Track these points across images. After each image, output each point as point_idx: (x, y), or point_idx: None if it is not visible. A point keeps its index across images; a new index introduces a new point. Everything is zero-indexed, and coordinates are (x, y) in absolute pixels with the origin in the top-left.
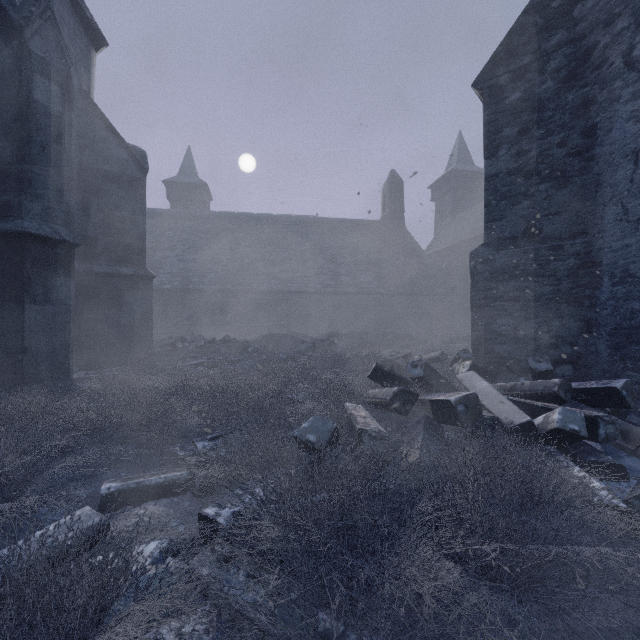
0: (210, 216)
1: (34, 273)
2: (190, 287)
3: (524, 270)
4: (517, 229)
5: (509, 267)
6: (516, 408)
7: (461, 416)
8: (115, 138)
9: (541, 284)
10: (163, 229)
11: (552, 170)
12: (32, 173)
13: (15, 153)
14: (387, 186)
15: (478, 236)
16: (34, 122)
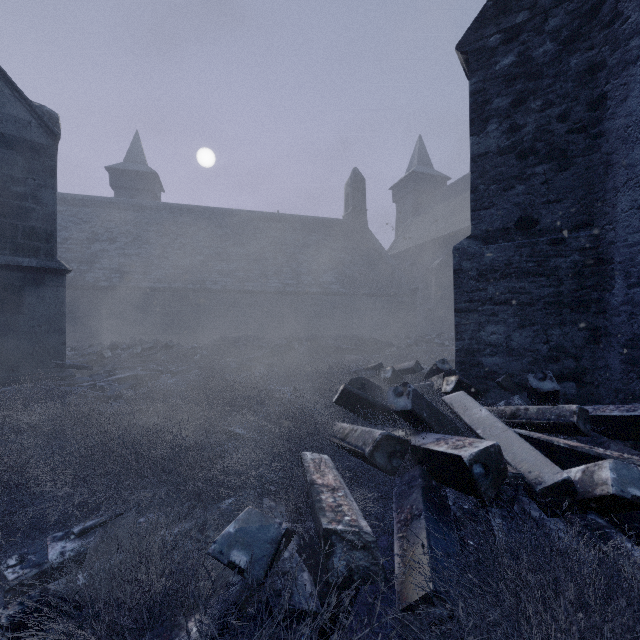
0: (158, 207)
1: None
2: (132, 285)
3: (518, 268)
4: (510, 219)
5: (500, 264)
6: (540, 455)
7: (479, 483)
8: (11, 91)
9: (539, 285)
10: (102, 219)
11: (551, 149)
12: None
13: None
14: (350, 184)
15: (439, 238)
16: None
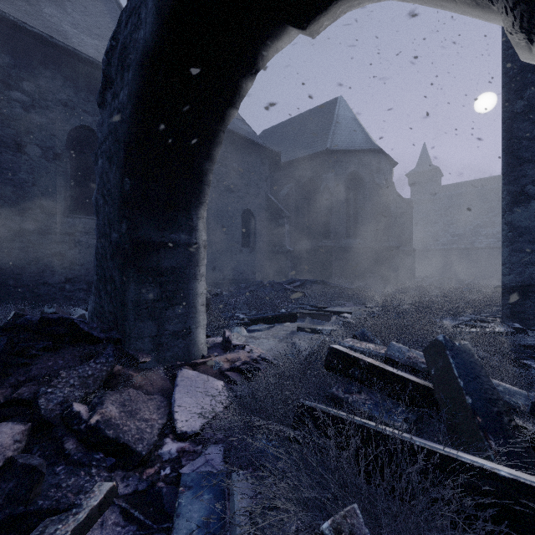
0: (441, 197)
1: (391, 255)
2: (428, 248)
3: None
4: None
5: None
6: None
7: None
8: (401, 199)
9: None
10: None
11: None
12: (390, 230)
13: (387, 226)
14: None
15: None
16: (390, 217)
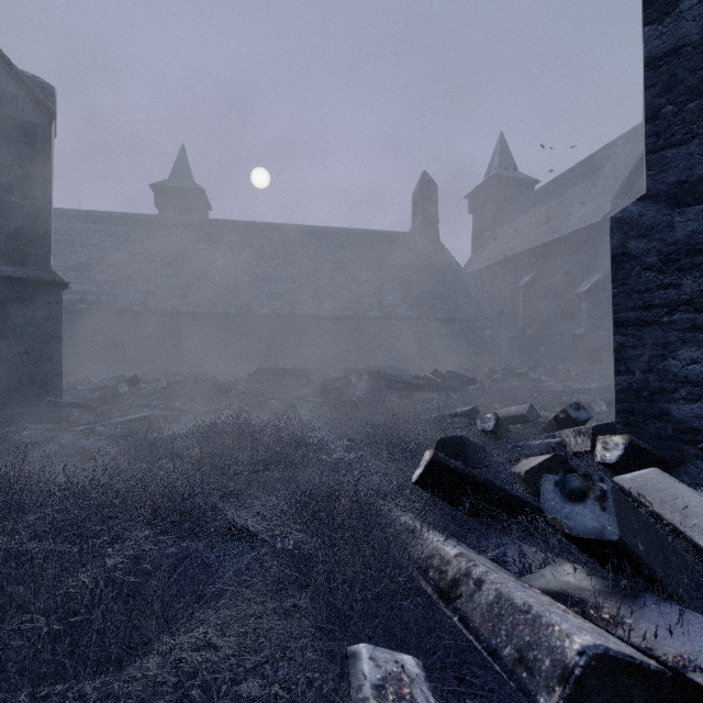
0: (202, 223)
1: None
2: (169, 309)
3: None
4: None
5: None
6: None
7: None
8: None
9: None
10: (141, 238)
11: None
12: None
13: None
14: (418, 191)
15: (527, 251)
16: None
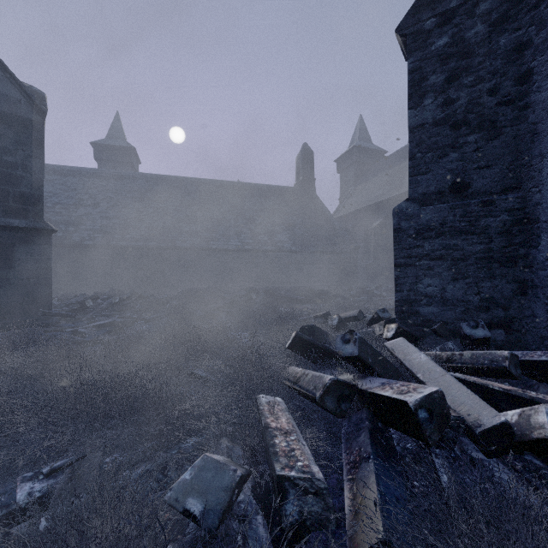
0: (135, 176)
1: None
2: (112, 243)
3: (452, 227)
4: (444, 183)
5: (436, 224)
6: (478, 398)
7: (424, 427)
8: (4, 73)
9: (470, 242)
10: (87, 187)
11: (482, 120)
12: None
13: None
14: (300, 157)
15: (377, 203)
16: None
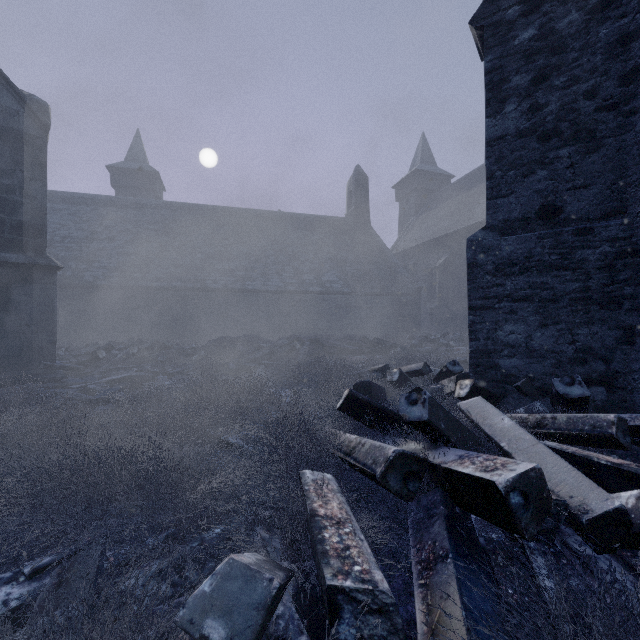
0: (159, 205)
1: None
2: (131, 284)
3: (540, 261)
4: (530, 207)
5: (520, 257)
6: (581, 476)
7: (518, 516)
8: None
9: (563, 279)
10: (101, 217)
11: (578, 129)
12: None
13: None
14: (352, 182)
15: (443, 236)
16: None
